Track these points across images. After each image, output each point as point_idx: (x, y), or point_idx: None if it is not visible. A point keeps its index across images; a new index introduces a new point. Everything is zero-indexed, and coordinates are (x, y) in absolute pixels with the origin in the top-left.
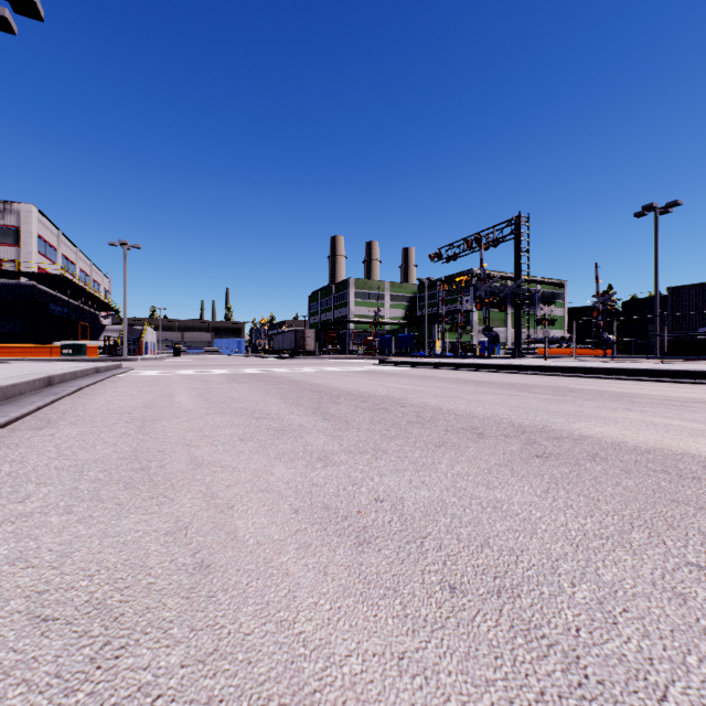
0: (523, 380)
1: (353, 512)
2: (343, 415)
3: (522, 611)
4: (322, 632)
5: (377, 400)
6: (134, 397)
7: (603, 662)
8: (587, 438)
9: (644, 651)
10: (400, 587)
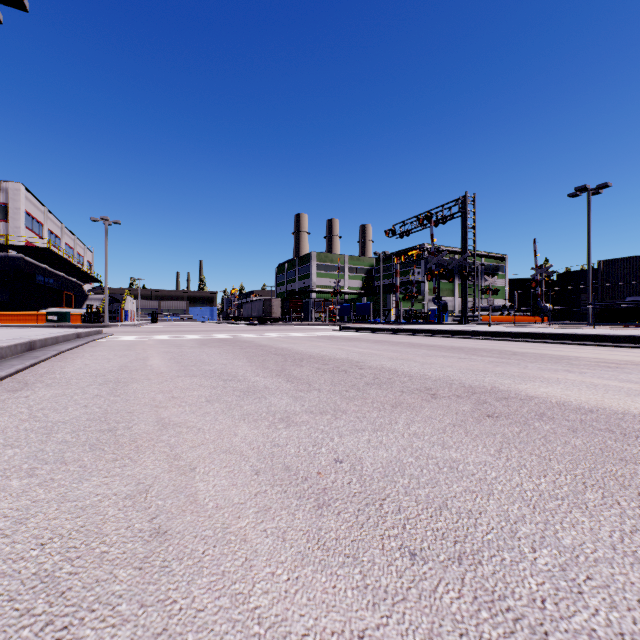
0: (470, 344)
1: (313, 473)
2: (305, 377)
3: (484, 580)
4: (278, 607)
5: (337, 363)
6: (110, 360)
7: (573, 639)
8: (533, 398)
9: (614, 625)
10: (360, 554)
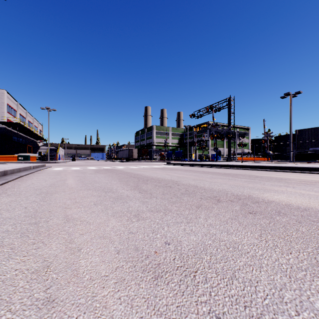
0: (233, 171)
1: (152, 252)
2: (149, 190)
3: None
4: None
5: (166, 182)
6: (46, 181)
7: None
8: (272, 202)
9: None
10: (182, 318)
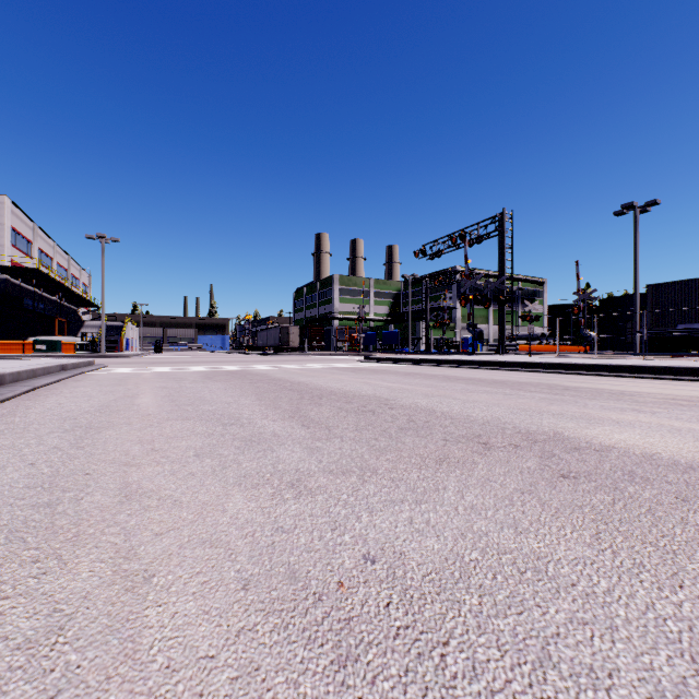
0: (513, 377)
1: (331, 585)
2: (325, 419)
3: None
4: None
5: (363, 401)
6: (90, 398)
7: None
8: (611, 449)
9: None
10: None
